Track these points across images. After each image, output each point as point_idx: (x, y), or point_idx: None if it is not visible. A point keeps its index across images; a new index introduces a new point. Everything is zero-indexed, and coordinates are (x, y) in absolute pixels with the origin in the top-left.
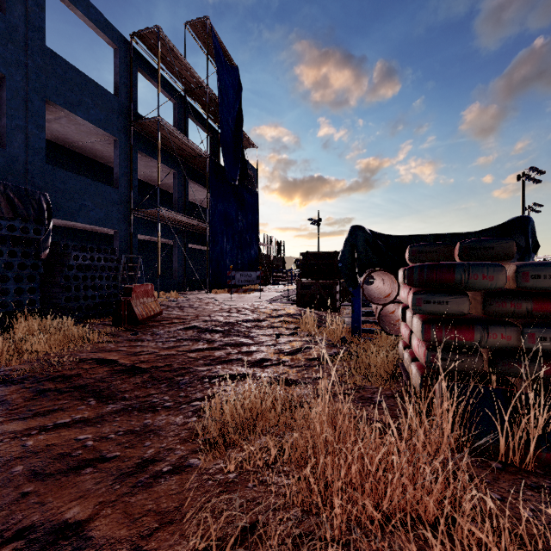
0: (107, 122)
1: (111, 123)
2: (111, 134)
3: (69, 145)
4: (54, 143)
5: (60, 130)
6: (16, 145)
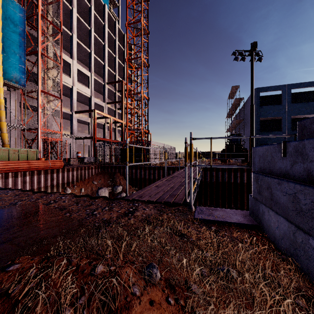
0: (310, 111)
1: (312, 111)
2: (312, 114)
3: (305, 117)
4: (300, 118)
5: (300, 116)
6: (284, 129)
